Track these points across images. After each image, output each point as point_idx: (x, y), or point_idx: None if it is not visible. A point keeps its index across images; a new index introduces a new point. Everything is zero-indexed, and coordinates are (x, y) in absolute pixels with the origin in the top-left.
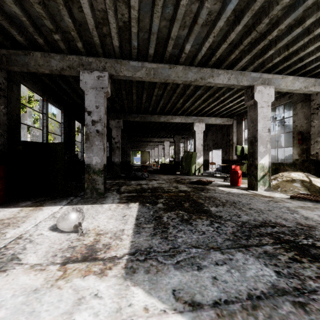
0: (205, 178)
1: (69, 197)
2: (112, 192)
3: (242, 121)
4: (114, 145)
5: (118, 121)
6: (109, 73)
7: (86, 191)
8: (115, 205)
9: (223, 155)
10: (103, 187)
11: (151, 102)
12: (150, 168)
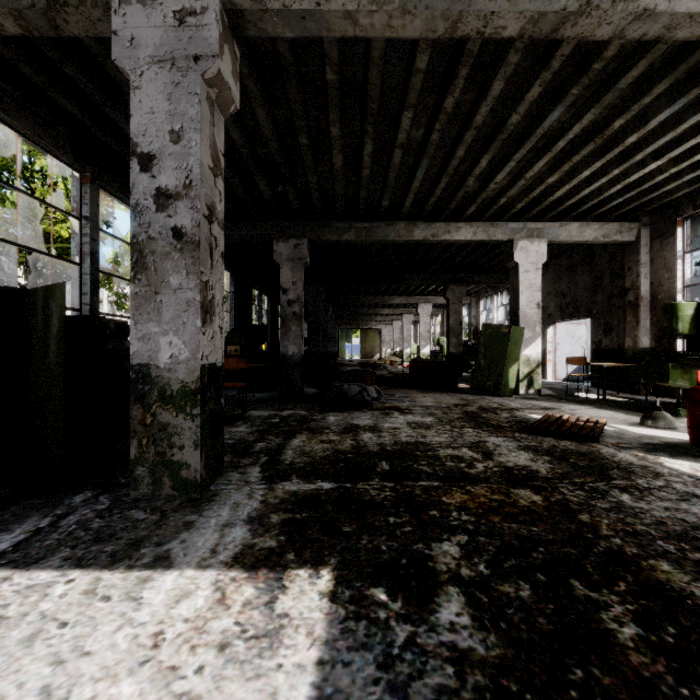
0: (559, 406)
1: (72, 495)
2: (247, 470)
3: (674, 228)
4: (285, 309)
5: (296, 243)
6: (227, 5)
7: (135, 474)
8: (206, 591)
9: (598, 335)
10: (198, 458)
11: (389, 174)
12: (382, 370)
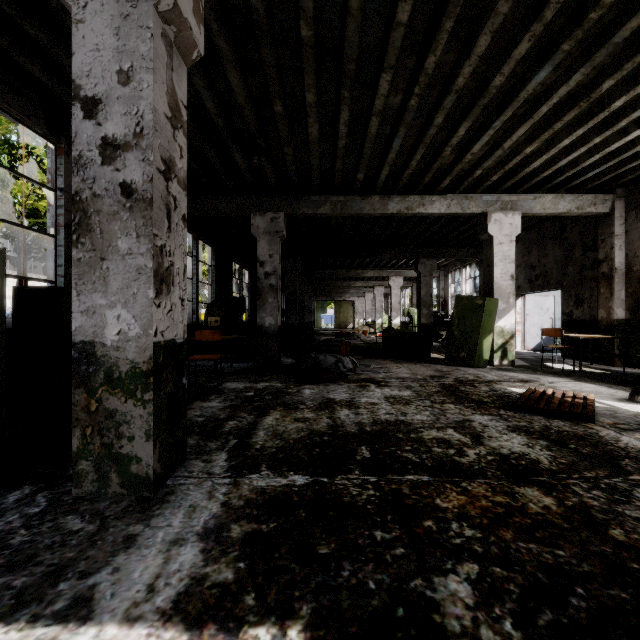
0: (536, 378)
1: (7, 492)
2: (213, 457)
3: None
4: (262, 281)
5: (272, 216)
6: None
7: (78, 469)
8: None
9: (569, 306)
10: (151, 450)
11: (365, 145)
12: (356, 339)
